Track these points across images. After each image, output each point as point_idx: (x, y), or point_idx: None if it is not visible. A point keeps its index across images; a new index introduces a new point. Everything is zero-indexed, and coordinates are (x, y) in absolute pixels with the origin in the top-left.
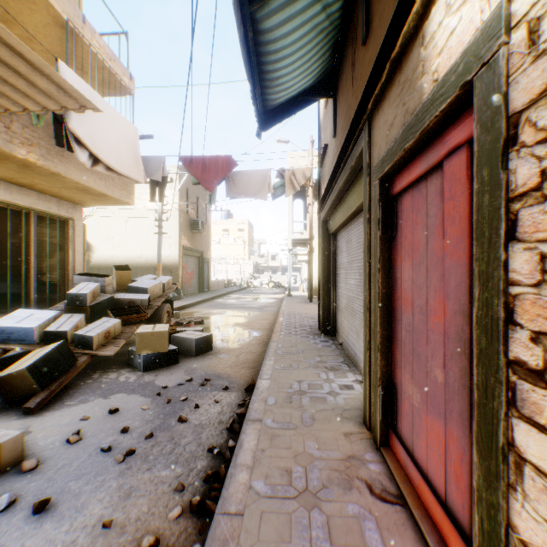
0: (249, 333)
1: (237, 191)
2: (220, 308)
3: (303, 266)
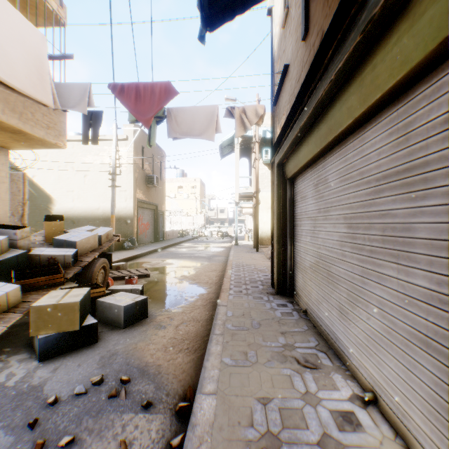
0: (195, 290)
1: (180, 131)
2: (171, 258)
3: (247, 218)
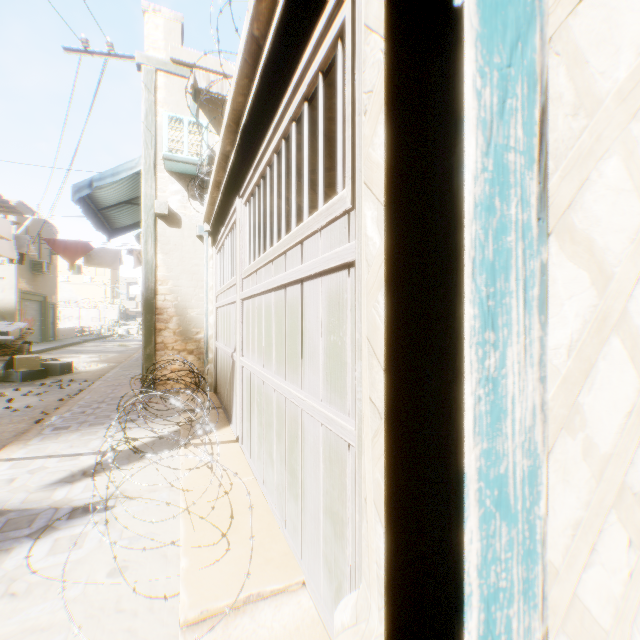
0: (105, 365)
1: (94, 262)
2: (76, 354)
3: None
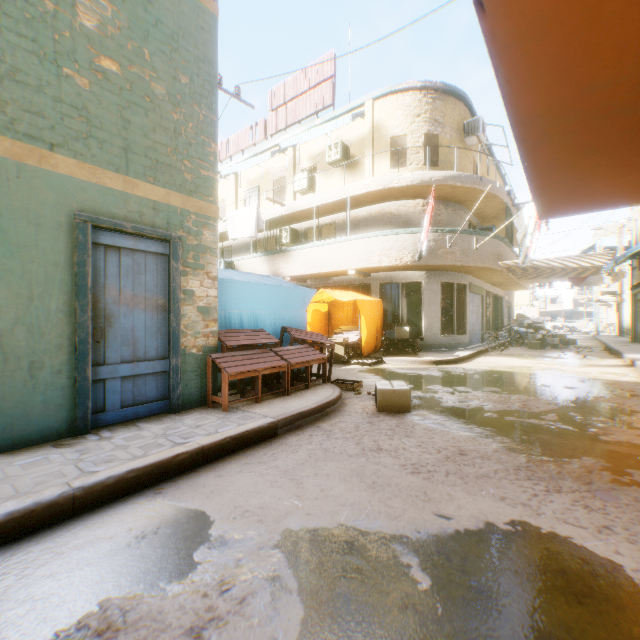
0: (586, 343)
1: (584, 284)
2: None
3: (600, 310)
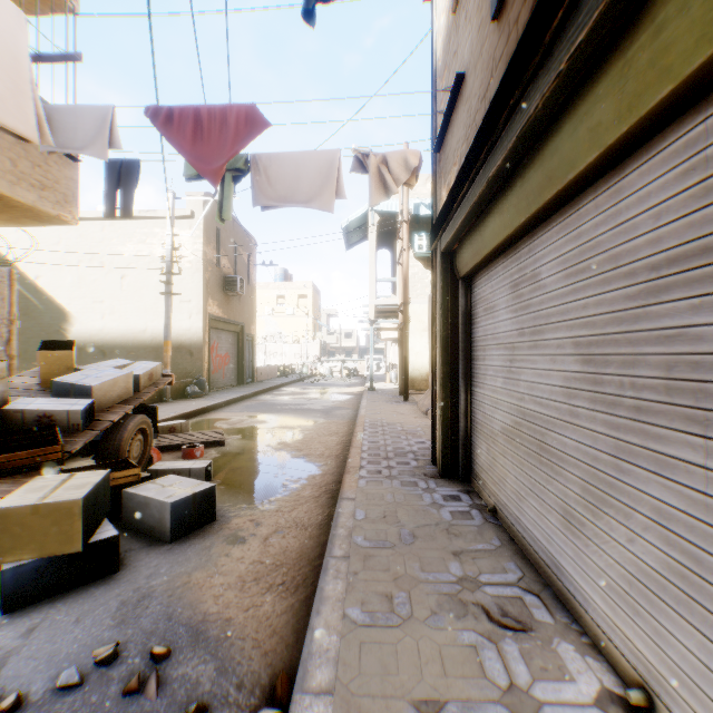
0: (301, 468)
1: (273, 194)
2: (263, 412)
3: (388, 346)
